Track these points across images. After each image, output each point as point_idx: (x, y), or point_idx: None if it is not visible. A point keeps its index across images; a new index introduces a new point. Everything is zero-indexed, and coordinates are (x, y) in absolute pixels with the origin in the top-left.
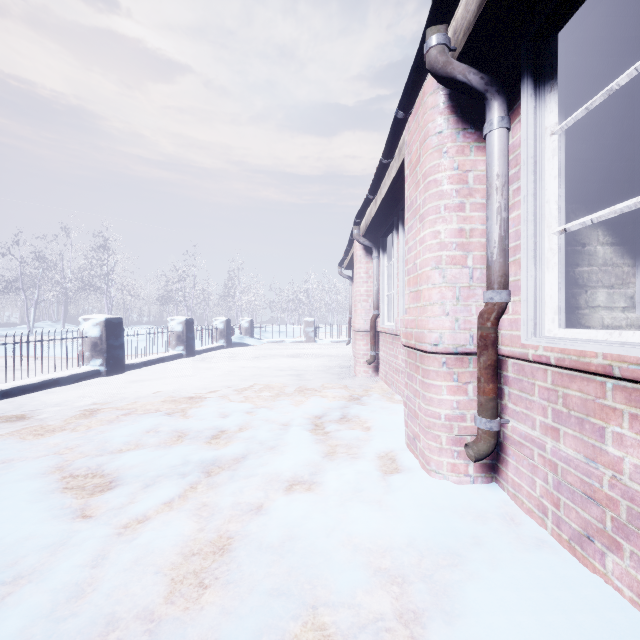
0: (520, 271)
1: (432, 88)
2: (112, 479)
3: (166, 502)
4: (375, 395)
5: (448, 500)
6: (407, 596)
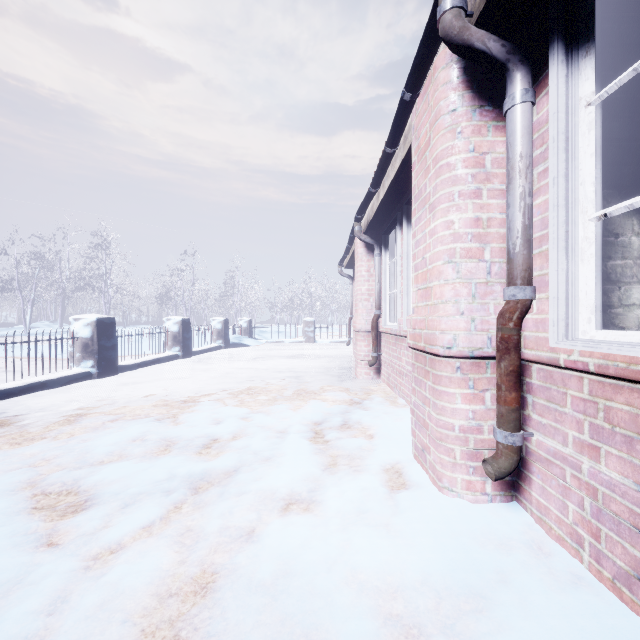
0: (547, 264)
1: (444, 62)
2: (88, 497)
3: (145, 526)
4: (377, 399)
5: (465, 524)
6: None
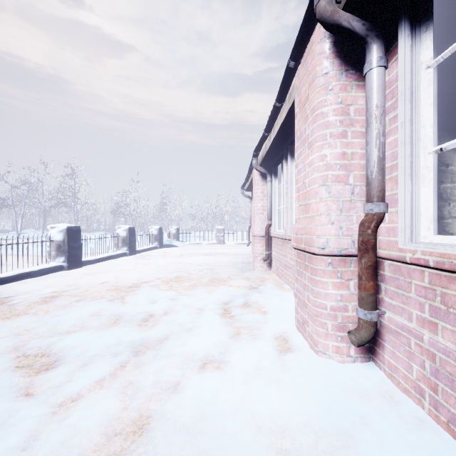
0: (396, 186)
1: (319, 37)
2: (57, 358)
3: (98, 381)
4: (269, 285)
5: (335, 379)
6: None
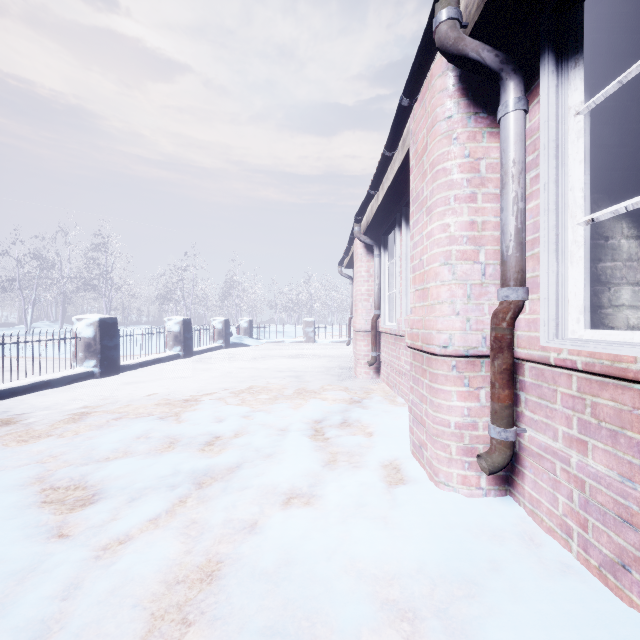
0: (539, 266)
1: (441, 70)
2: (95, 492)
3: (152, 519)
4: (377, 398)
5: (460, 517)
6: (419, 636)
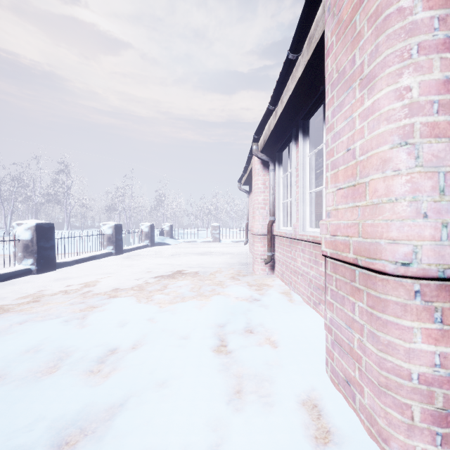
0: None
1: None
2: None
3: None
4: (275, 296)
5: None
6: None
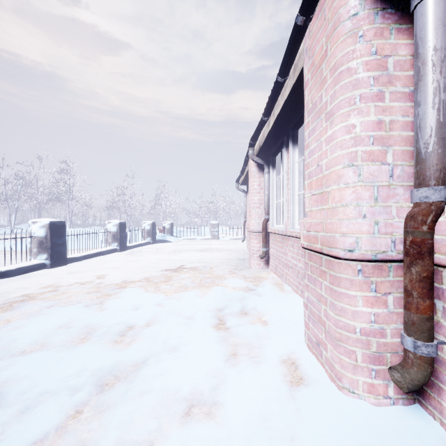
0: None
1: None
2: None
3: (37, 441)
4: (268, 286)
5: (375, 439)
6: None
